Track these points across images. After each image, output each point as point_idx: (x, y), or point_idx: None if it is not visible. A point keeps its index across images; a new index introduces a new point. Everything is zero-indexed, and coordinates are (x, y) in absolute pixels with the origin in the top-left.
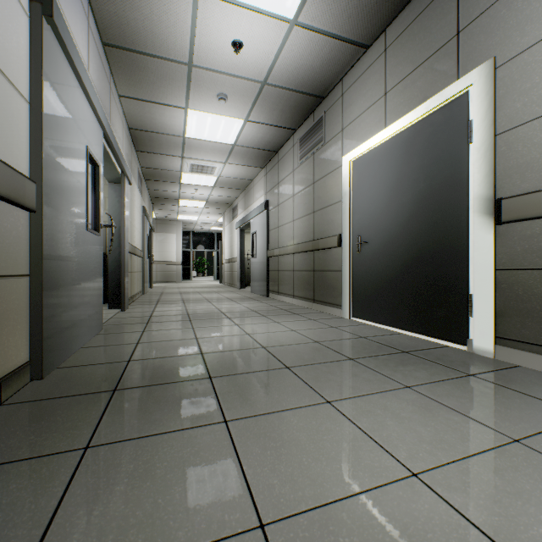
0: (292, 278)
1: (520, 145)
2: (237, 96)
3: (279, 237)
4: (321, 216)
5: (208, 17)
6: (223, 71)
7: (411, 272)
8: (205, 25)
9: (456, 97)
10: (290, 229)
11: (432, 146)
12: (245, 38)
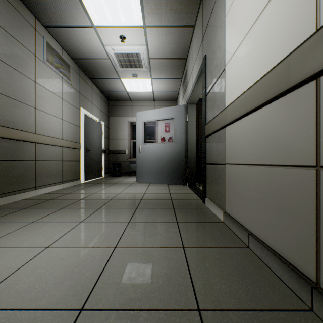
0: None
1: None
2: None
3: None
4: None
5: None
6: None
7: None
8: None
9: None
10: None
11: None
12: None
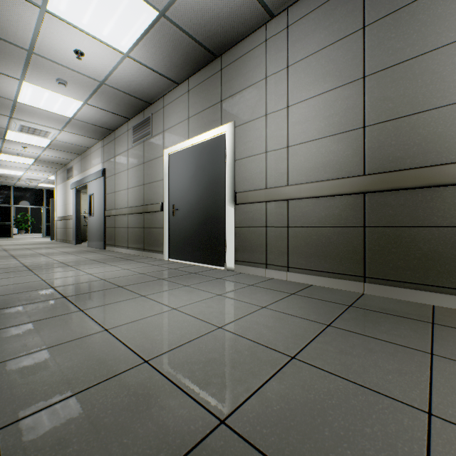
0: (127, 233)
1: (243, 168)
2: (77, 84)
3: (116, 200)
4: (149, 188)
5: (53, 28)
6: (65, 65)
7: (201, 228)
8: (49, 32)
9: (221, 135)
10: (126, 195)
11: (211, 158)
12: (86, 51)
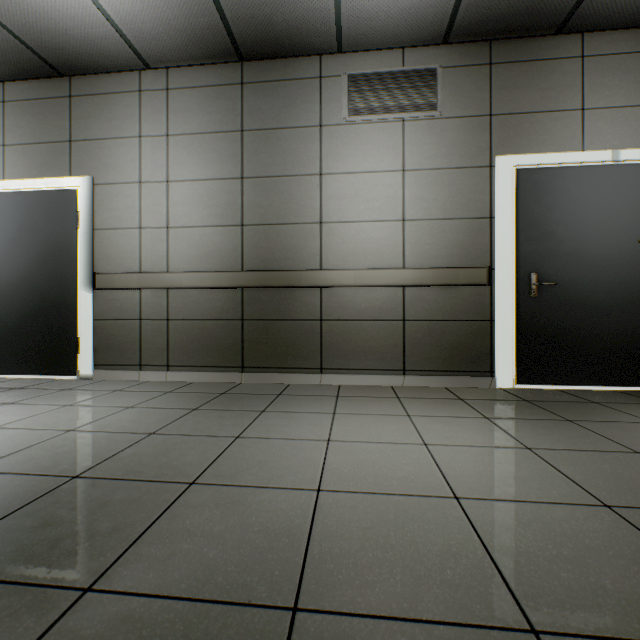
0: None
1: (108, 241)
2: None
3: None
4: None
5: None
6: None
7: (32, 321)
8: None
9: (70, 189)
10: None
11: (51, 218)
12: None
